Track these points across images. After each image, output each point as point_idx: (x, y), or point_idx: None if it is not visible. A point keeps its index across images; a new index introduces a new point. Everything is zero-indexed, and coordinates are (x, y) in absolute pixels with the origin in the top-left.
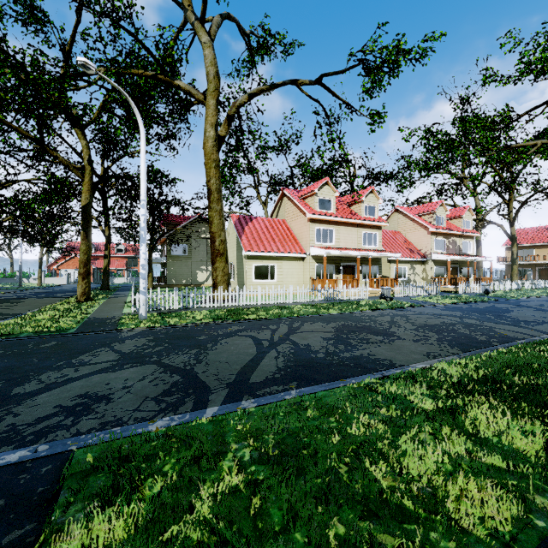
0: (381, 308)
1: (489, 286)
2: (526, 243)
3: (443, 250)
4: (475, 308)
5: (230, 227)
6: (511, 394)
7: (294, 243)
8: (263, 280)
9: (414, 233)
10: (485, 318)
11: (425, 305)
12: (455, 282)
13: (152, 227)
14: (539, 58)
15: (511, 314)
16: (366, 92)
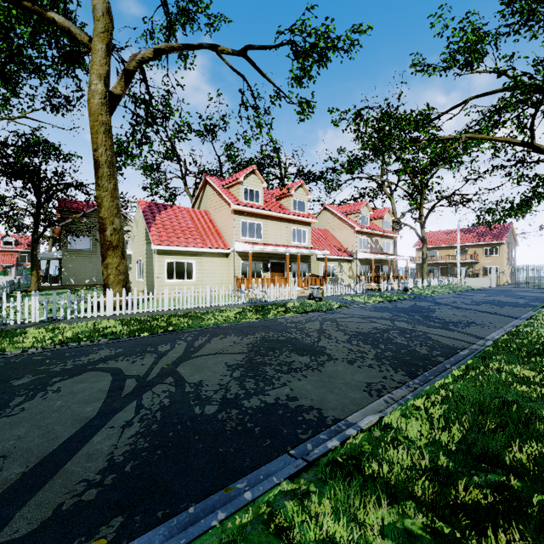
0: (310, 311)
1: (407, 284)
2: (431, 245)
3: (368, 249)
4: (401, 308)
5: (139, 216)
6: (543, 512)
7: (216, 237)
8: (178, 279)
9: (342, 231)
10: (414, 319)
11: (354, 305)
12: (378, 280)
13: (37, 212)
14: (468, 40)
15: (436, 314)
16: (295, 78)
